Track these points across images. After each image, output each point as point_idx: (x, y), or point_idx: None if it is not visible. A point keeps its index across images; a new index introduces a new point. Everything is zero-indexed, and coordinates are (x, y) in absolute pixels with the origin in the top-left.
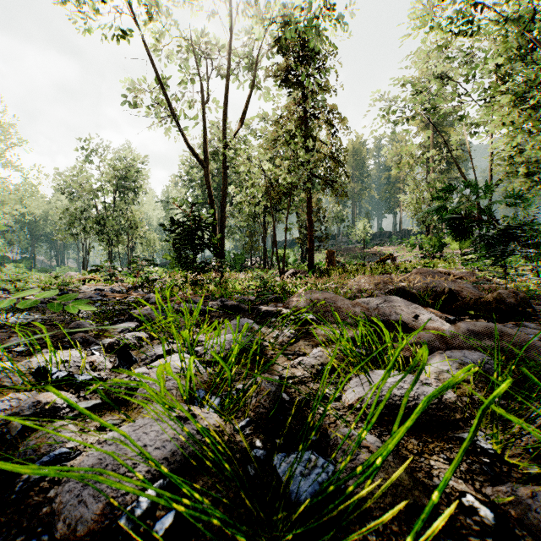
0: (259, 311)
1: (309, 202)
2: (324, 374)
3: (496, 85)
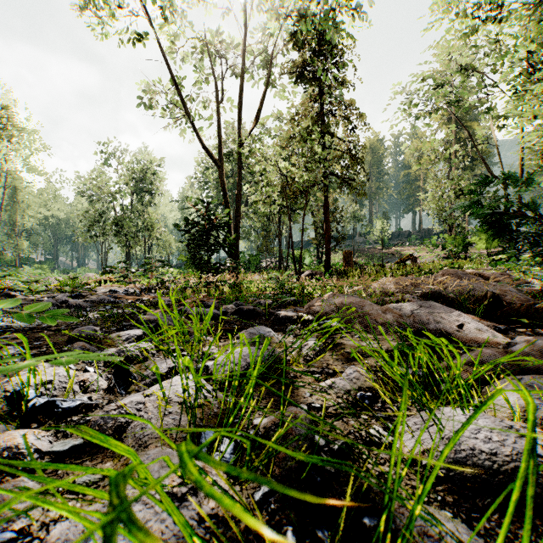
0: (278, 317)
1: (326, 201)
2: (395, 438)
3: (528, 74)
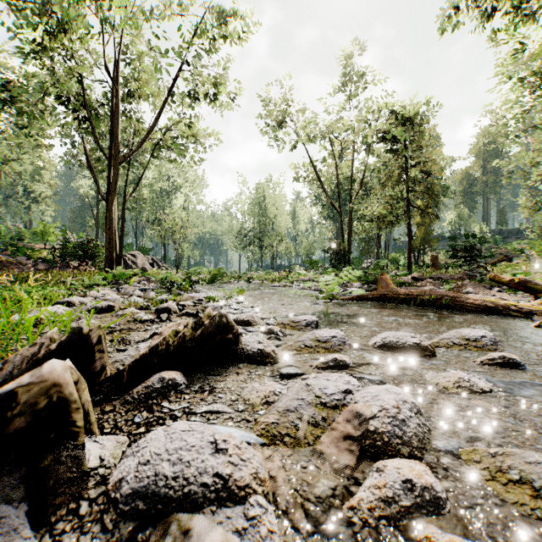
0: None
1: (409, 225)
2: None
3: None
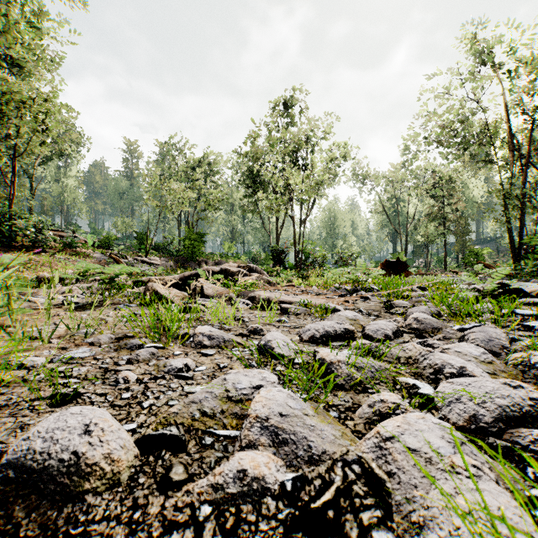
0: None
1: (444, 240)
2: None
3: None
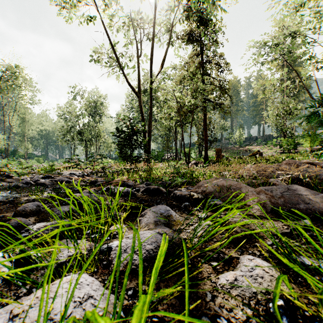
0: (175, 195)
1: (205, 117)
2: None
3: None
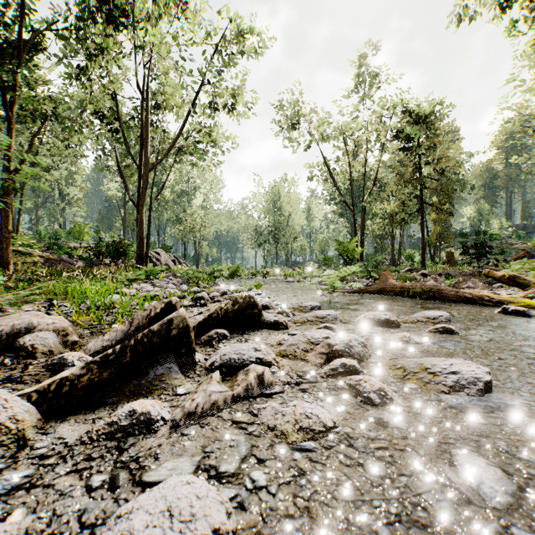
0: None
1: (422, 222)
2: None
3: None
